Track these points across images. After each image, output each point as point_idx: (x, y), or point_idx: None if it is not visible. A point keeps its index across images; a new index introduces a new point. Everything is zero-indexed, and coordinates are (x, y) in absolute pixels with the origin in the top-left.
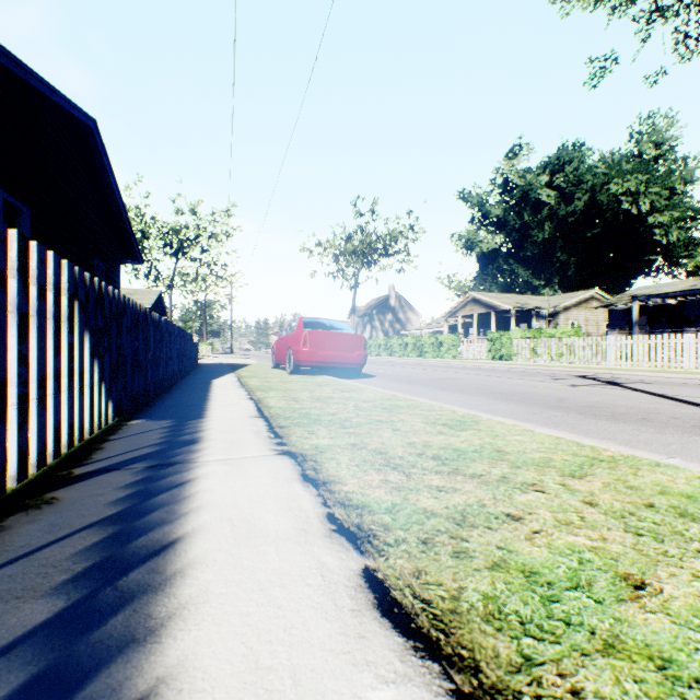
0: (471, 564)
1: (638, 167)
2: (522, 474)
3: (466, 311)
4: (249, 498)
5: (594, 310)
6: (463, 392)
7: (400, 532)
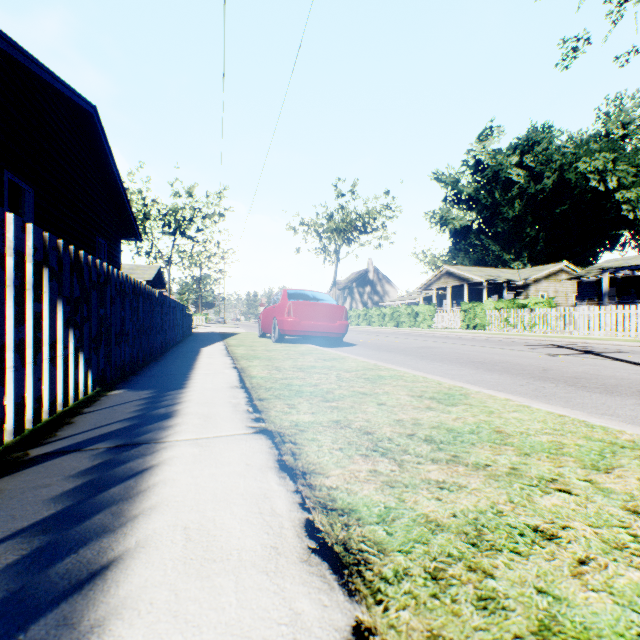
0: (509, 626)
1: (605, 146)
2: (534, 464)
3: (440, 283)
4: (214, 494)
5: (563, 282)
6: (443, 361)
7: (400, 556)
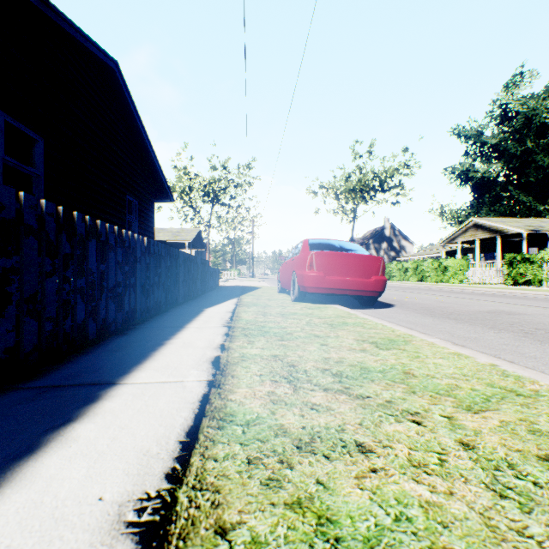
0: None
1: None
2: None
3: (466, 236)
4: None
5: None
6: None
7: None
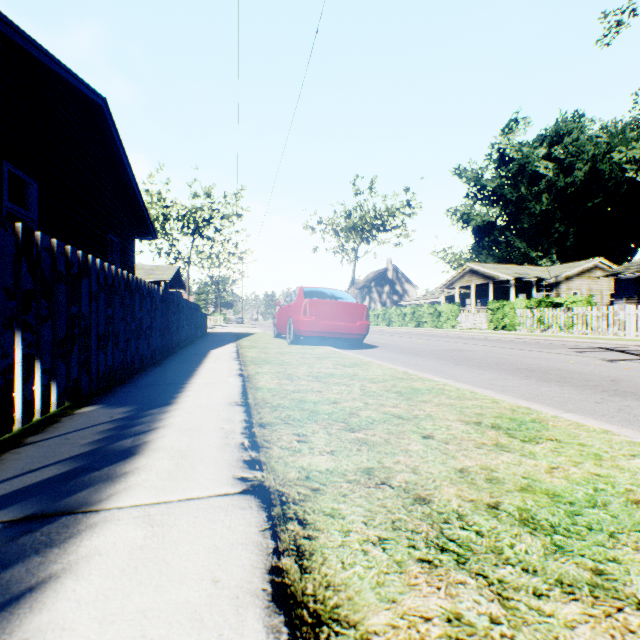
0: None
1: None
2: None
3: (463, 282)
4: None
5: (598, 279)
6: (482, 367)
7: None
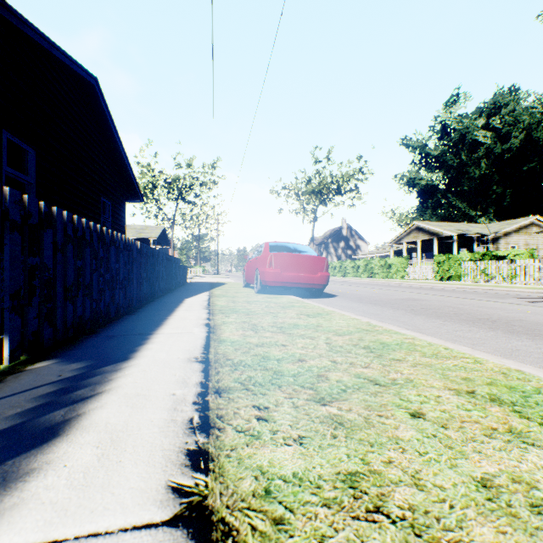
0: None
1: None
2: None
3: (410, 238)
4: None
5: (534, 235)
6: (441, 317)
7: None
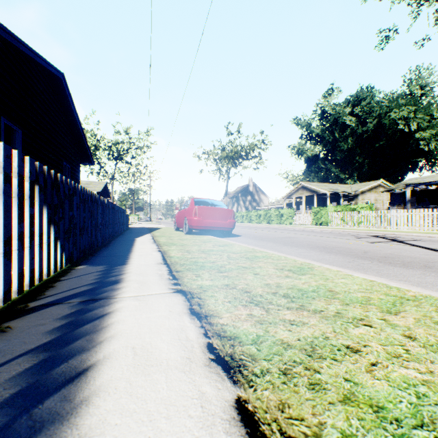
0: (326, 397)
1: (409, 102)
2: (351, 310)
3: (298, 194)
4: (150, 328)
5: (381, 193)
6: (298, 246)
7: (264, 362)
